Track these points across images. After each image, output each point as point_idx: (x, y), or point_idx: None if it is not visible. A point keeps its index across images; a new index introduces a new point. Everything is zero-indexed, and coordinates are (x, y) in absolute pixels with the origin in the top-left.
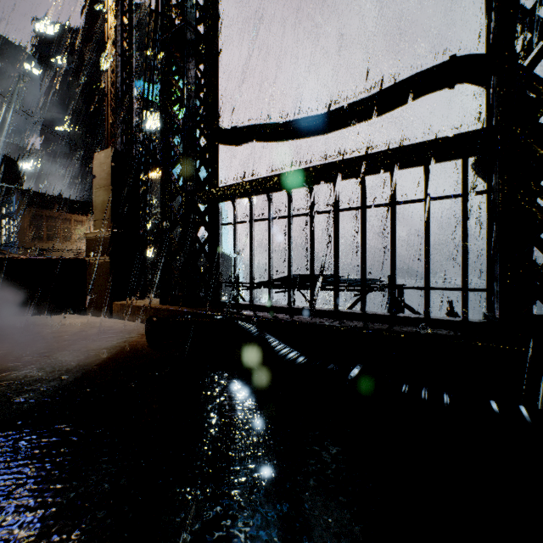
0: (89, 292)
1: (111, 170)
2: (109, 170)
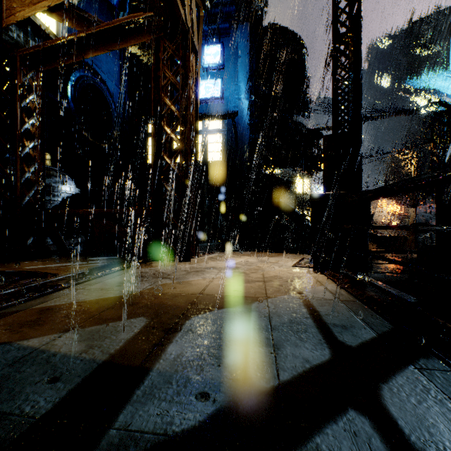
0: (407, 245)
1: (414, 213)
2: (413, 213)
